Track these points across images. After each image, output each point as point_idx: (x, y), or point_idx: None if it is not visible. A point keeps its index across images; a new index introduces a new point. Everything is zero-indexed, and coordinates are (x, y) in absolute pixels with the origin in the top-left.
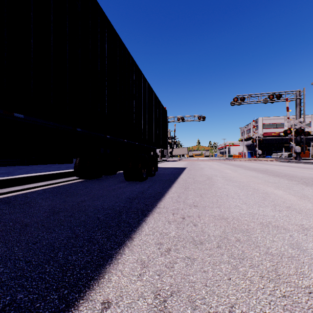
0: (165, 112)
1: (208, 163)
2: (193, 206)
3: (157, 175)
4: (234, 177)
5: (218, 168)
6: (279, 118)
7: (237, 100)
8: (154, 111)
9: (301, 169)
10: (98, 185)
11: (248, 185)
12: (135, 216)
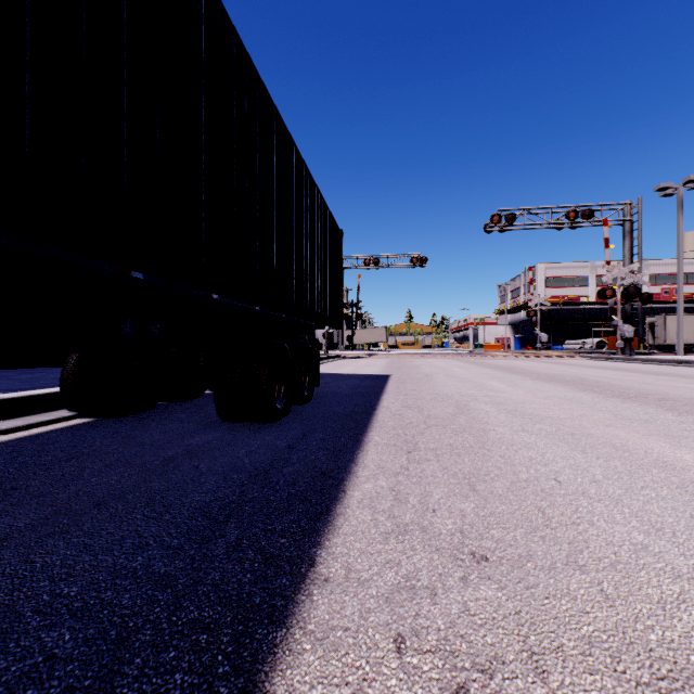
0: (337, 235)
1: (436, 363)
2: (473, 562)
3: (317, 400)
4: (524, 402)
5: (467, 376)
6: (579, 265)
7: (500, 221)
8: (309, 225)
9: (657, 378)
10: (123, 443)
11: (584, 430)
12: (191, 690)
